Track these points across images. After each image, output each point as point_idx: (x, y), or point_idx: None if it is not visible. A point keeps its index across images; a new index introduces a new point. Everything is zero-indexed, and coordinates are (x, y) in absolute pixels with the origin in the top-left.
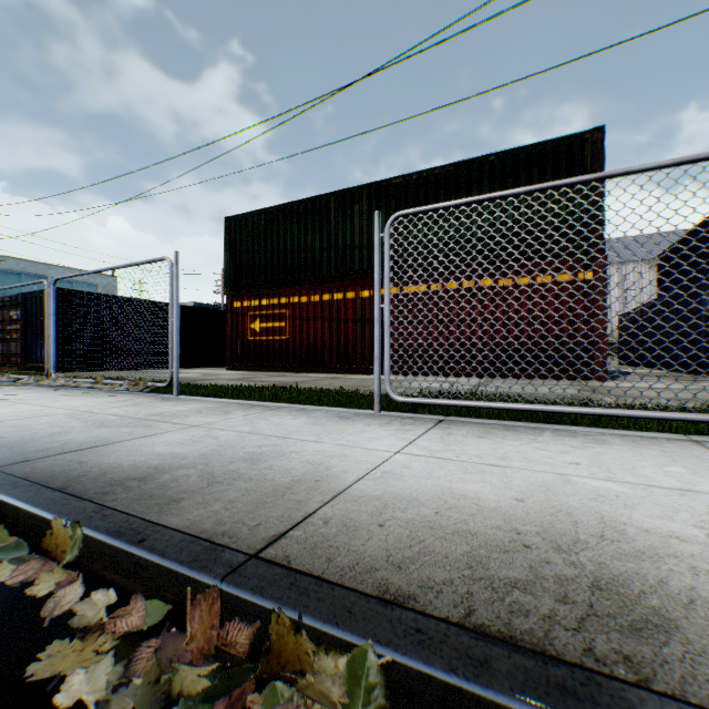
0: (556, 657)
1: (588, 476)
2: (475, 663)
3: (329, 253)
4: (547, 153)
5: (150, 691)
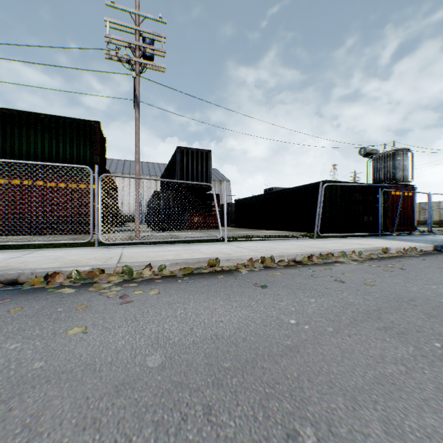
0: None
1: None
2: None
3: None
4: (75, 124)
5: None
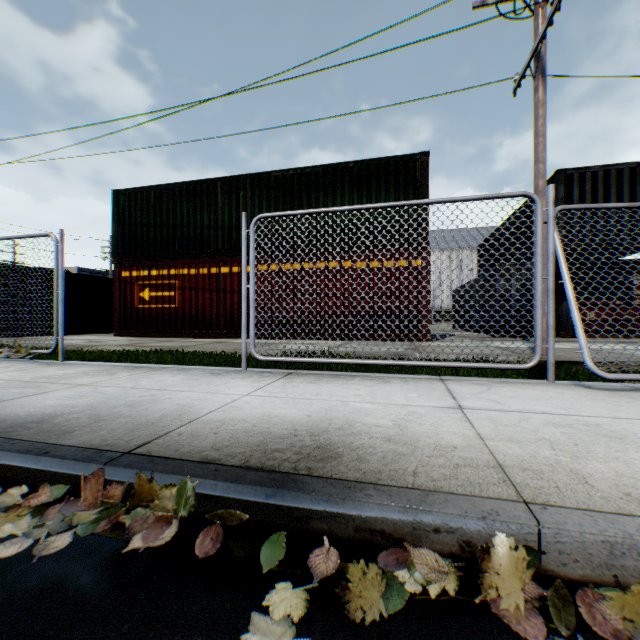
0: (278, 471)
1: (360, 401)
2: (238, 477)
3: (217, 231)
4: (391, 166)
5: (59, 525)
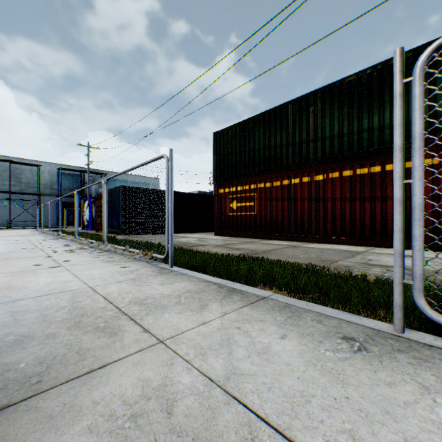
0: None
1: None
2: None
3: (288, 148)
4: None
5: None
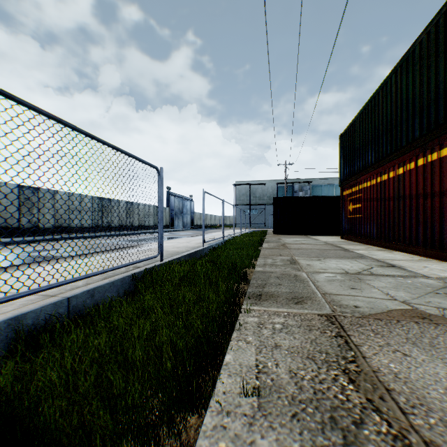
0: None
1: (36, 276)
2: None
3: (378, 140)
4: None
5: None
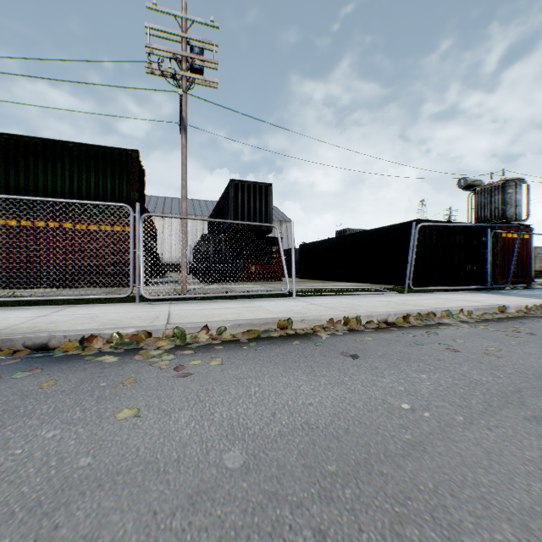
0: None
1: None
2: None
3: None
4: (109, 154)
5: None
